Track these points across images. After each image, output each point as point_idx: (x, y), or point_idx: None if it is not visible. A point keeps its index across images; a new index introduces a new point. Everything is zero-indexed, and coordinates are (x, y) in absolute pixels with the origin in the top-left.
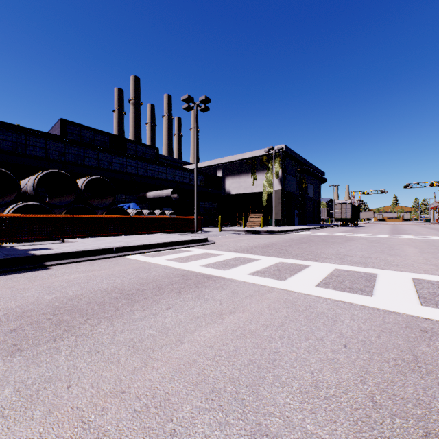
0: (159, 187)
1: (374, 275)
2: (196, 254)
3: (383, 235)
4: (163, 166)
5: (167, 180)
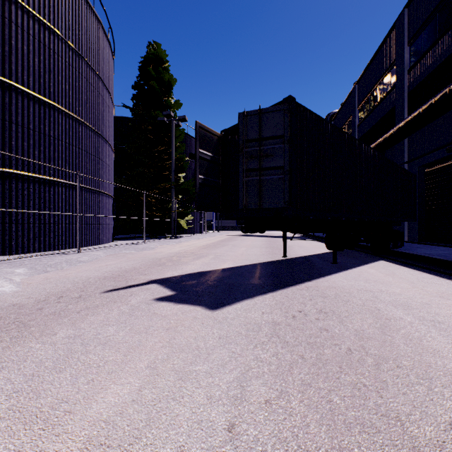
0: None
1: None
2: None
3: None
4: None
5: None
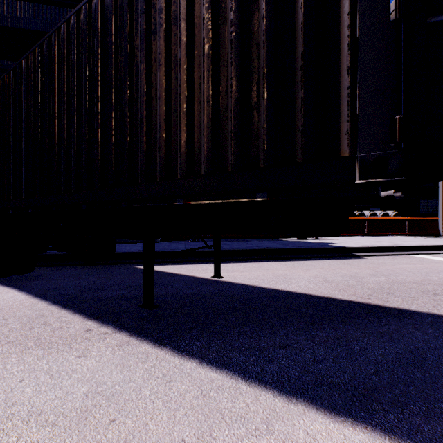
0: None
1: None
2: None
3: None
4: None
5: None
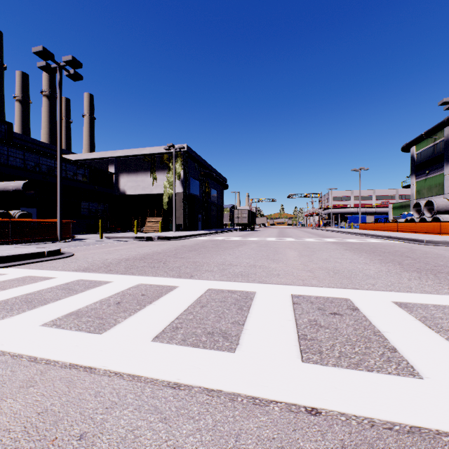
0: (9, 178)
1: (252, 295)
2: (1, 280)
3: (272, 238)
4: (18, 148)
5: (25, 168)
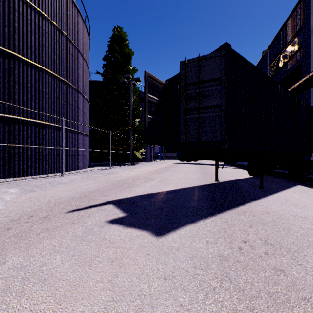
0: None
1: None
2: None
3: None
4: None
5: None
